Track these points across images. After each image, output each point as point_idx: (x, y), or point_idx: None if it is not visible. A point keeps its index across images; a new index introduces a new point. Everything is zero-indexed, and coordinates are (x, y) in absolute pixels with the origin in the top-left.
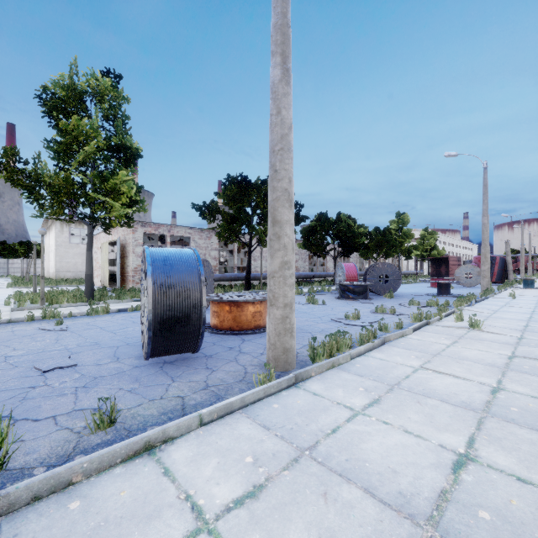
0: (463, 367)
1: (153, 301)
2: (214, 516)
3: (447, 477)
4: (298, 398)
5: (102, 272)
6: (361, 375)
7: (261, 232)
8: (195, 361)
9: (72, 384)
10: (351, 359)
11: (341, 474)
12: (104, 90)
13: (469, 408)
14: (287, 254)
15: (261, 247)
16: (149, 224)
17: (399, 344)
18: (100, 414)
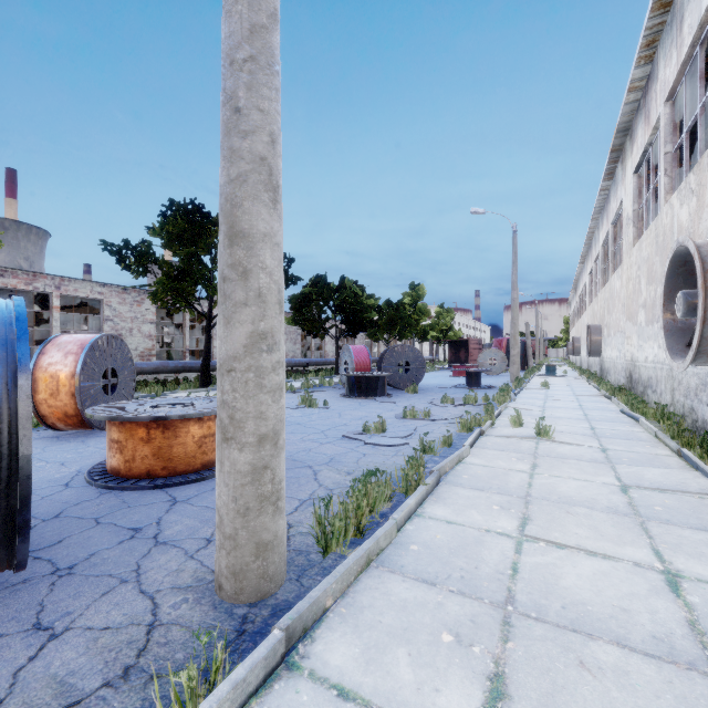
0: (585, 525)
1: None
2: None
3: None
4: None
5: None
6: (431, 580)
7: None
8: (10, 599)
9: None
10: (398, 530)
11: None
12: None
13: (681, 660)
14: (265, 314)
15: None
16: (12, 271)
17: (462, 478)
18: None
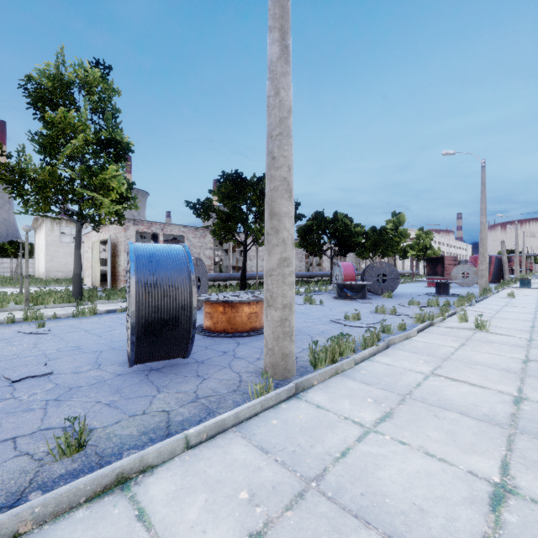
0: (477, 373)
1: (136, 302)
2: None
3: (486, 517)
4: (299, 411)
5: (94, 272)
6: (368, 383)
7: (256, 230)
8: (185, 367)
9: (43, 397)
10: (355, 364)
11: (357, 515)
12: (93, 81)
13: (493, 422)
14: (286, 249)
15: (256, 246)
16: (141, 222)
17: (405, 347)
18: (66, 438)
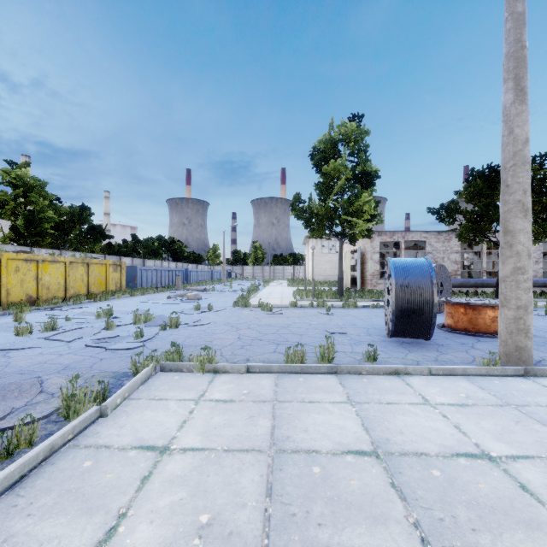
0: None
1: (395, 296)
2: (435, 403)
3: None
4: (522, 383)
5: (346, 276)
6: None
7: None
8: (427, 345)
9: (347, 341)
10: None
11: (539, 421)
12: (351, 133)
13: None
14: (520, 260)
15: None
16: (384, 232)
17: None
18: (369, 353)
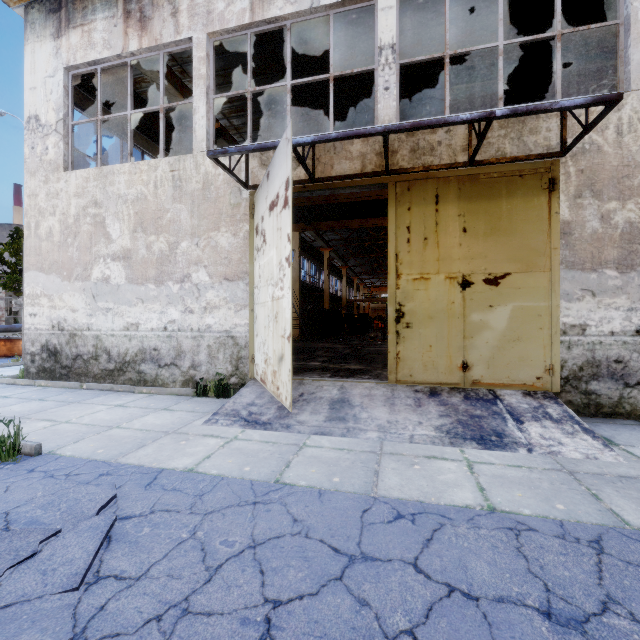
0: None
1: None
2: None
3: None
4: None
5: None
6: None
7: None
8: None
9: None
10: None
11: None
12: None
13: None
14: None
15: None
16: None
17: None
18: None
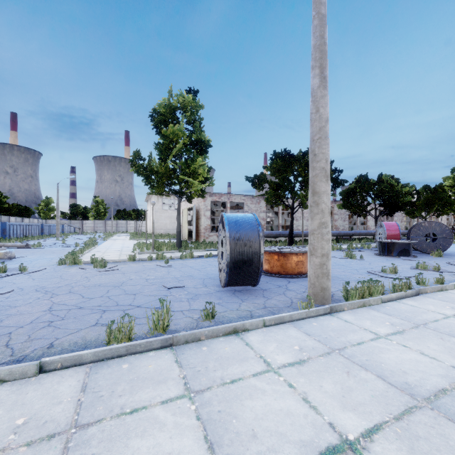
0: None
1: (229, 248)
2: (277, 367)
3: (451, 383)
4: (332, 321)
5: (183, 230)
6: (390, 314)
7: (302, 196)
8: (255, 291)
9: (185, 296)
10: (382, 302)
11: (361, 366)
12: (188, 103)
13: None
14: (324, 216)
15: (302, 209)
16: (214, 194)
17: (436, 296)
18: (207, 311)
